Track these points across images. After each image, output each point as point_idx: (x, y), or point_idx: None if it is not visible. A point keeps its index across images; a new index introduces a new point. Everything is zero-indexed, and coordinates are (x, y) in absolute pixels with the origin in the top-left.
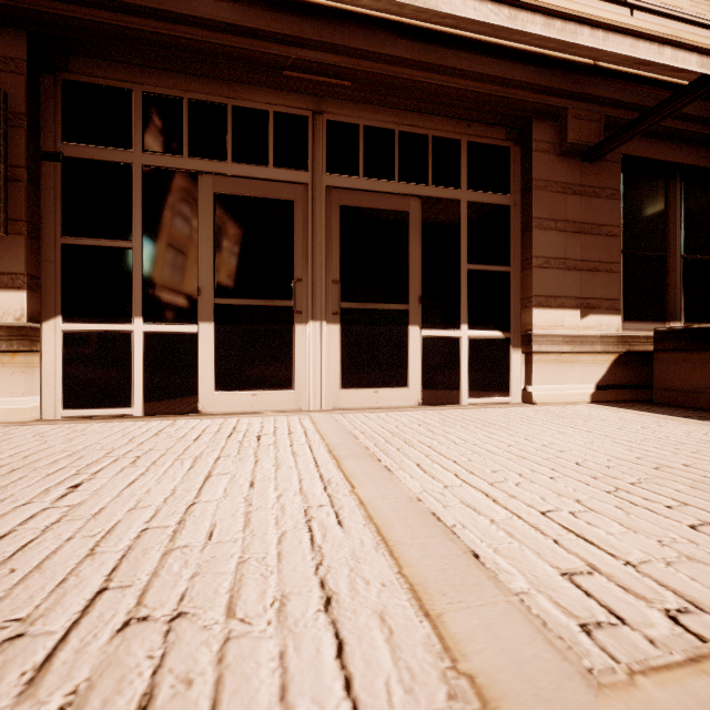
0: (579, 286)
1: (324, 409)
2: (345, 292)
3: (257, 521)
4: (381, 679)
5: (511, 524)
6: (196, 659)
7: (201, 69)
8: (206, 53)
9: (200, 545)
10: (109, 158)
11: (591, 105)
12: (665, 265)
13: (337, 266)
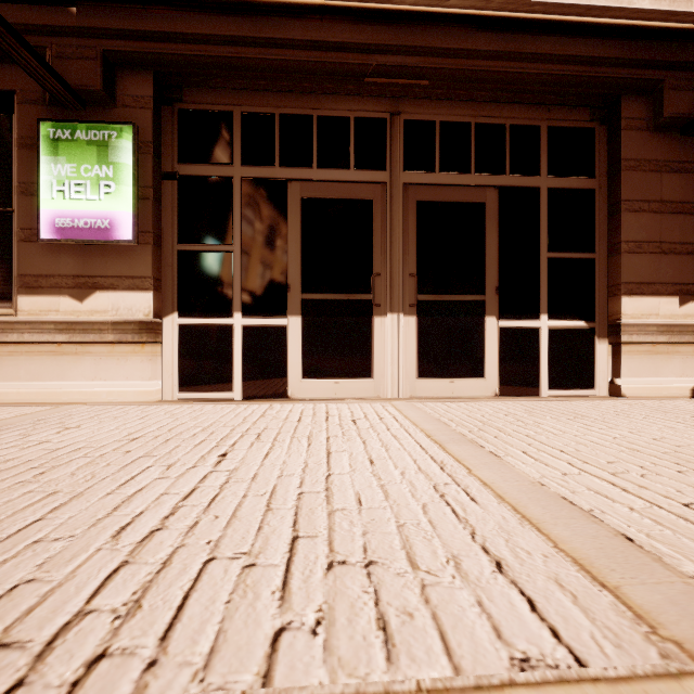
0: (677, 271)
1: (401, 398)
2: (421, 284)
3: (395, 493)
4: (584, 633)
5: (654, 513)
6: (406, 598)
7: (290, 86)
8: (296, 71)
9: (355, 509)
10: (214, 173)
11: (693, 74)
12: None
13: (414, 260)
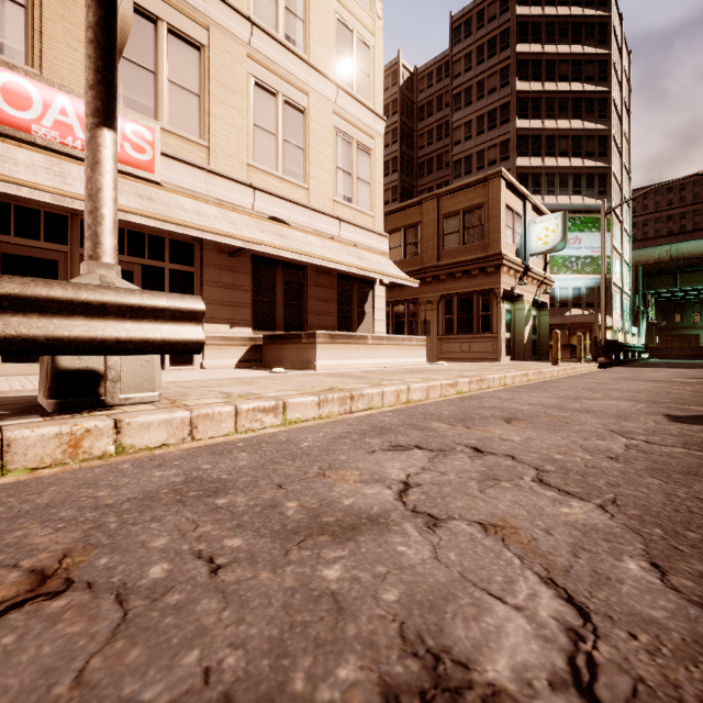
0: (229, 314)
1: None
2: None
3: None
4: None
5: None
6: None
7: None
8: None
9: None
10: None
11: None
12: (275, 305)
13: None
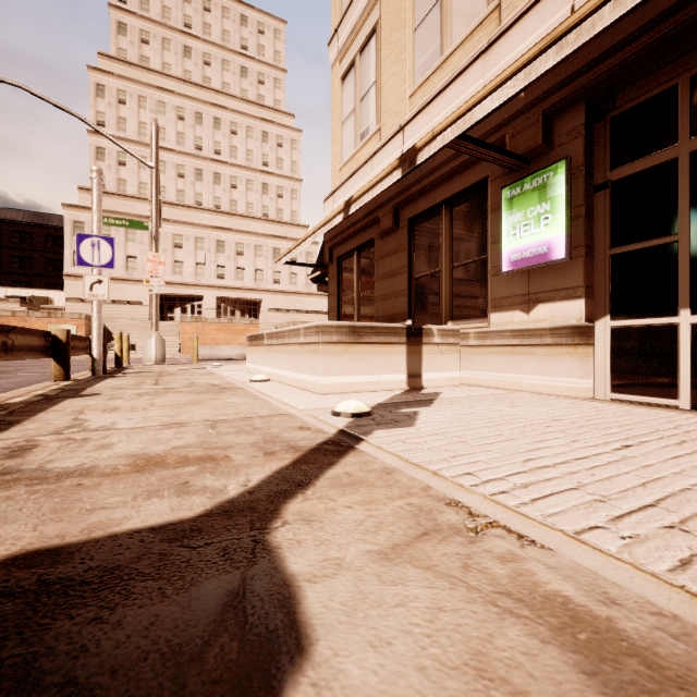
0: None
1: None
2: None
3: None
4: None
5: None
6: None
7: None
8: None
9: None
10: (652, 163)
11: None
12: None
13: None
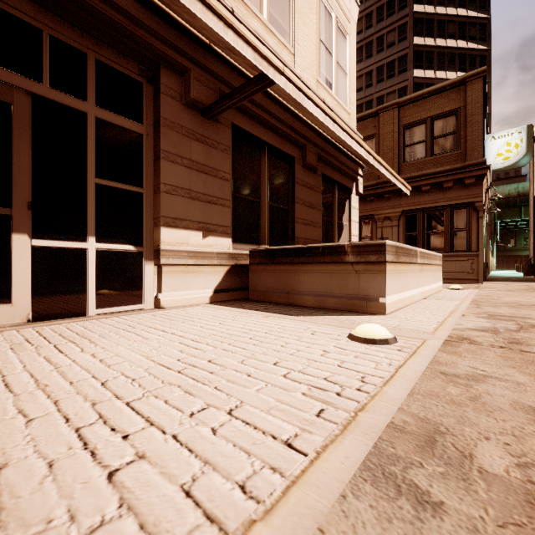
0: (201, 213)
1: None
2: None
3: None
4: None
5: None
6: None
7: None
8: None
9: None
10: None
11: (209, 76)
12: (259, 207)
13: None
